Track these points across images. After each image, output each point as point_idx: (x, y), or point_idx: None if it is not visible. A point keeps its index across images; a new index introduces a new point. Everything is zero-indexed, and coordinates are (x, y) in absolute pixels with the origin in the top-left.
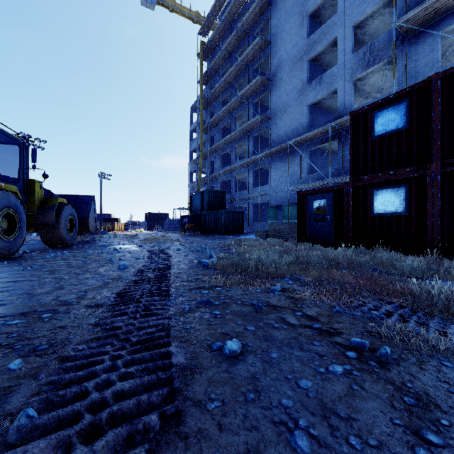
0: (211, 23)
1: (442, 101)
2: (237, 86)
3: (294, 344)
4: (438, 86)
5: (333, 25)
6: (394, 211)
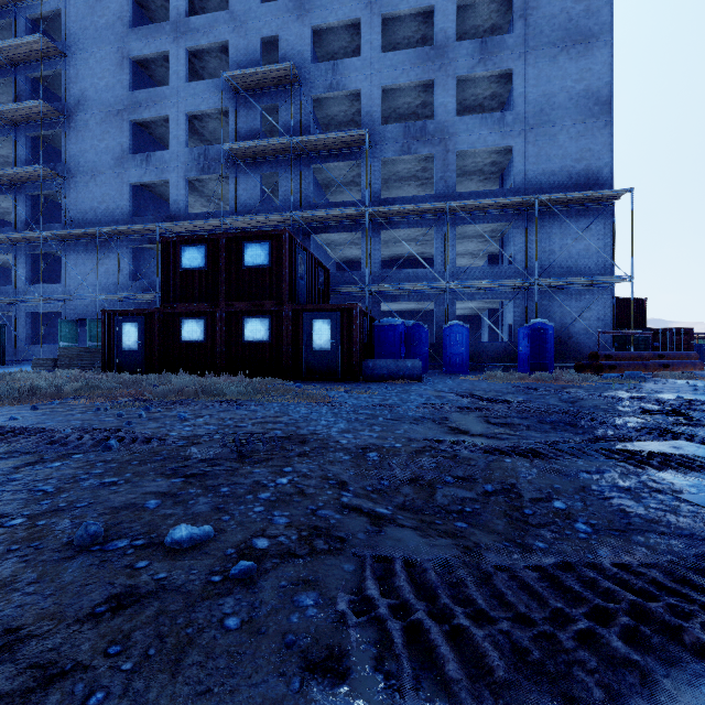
0: None
1: (227, 256)
2: None
3: (59, 414)
4: (224, 244)
5: (165, 99)
6: (197, 340)
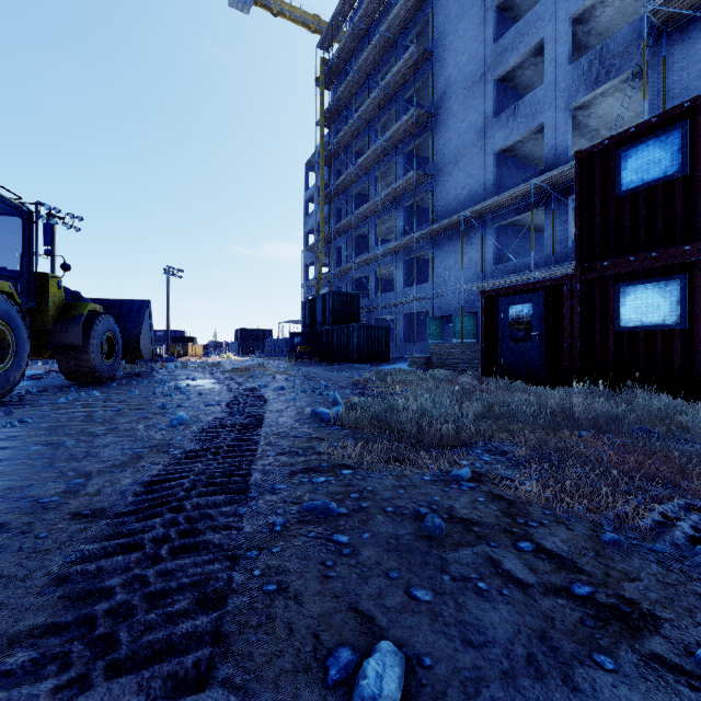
0: (338, 30)
1: None
2: (379, 126)
3: (544, 662)
4: None
5: (537, 20)
6: (658, 323)
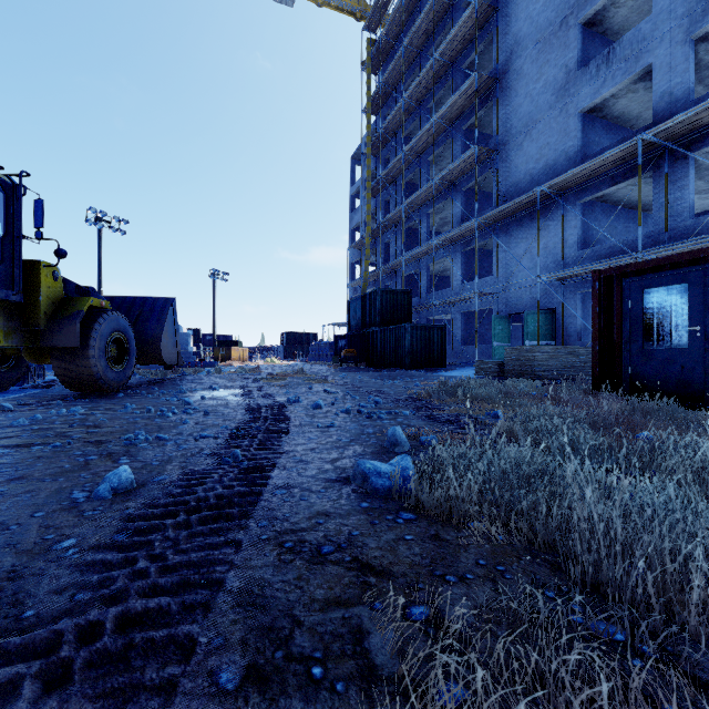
0: (386, 7)
1: None
2: (433, 101)
3: None
4: None
5: None
6: None
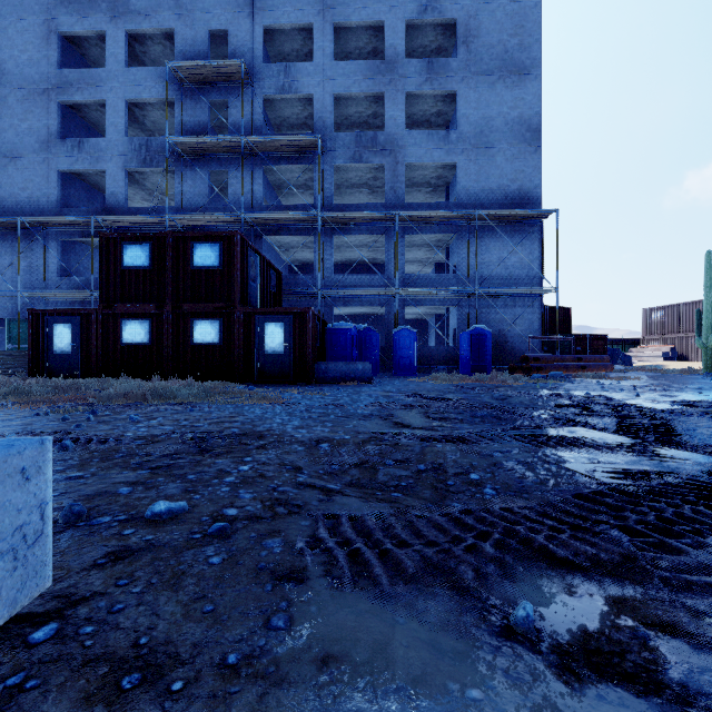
0: None
1: (174, 256)
2: None
3: None
4: (171, 243)
5: (101, 82)
6: (141, 342)
